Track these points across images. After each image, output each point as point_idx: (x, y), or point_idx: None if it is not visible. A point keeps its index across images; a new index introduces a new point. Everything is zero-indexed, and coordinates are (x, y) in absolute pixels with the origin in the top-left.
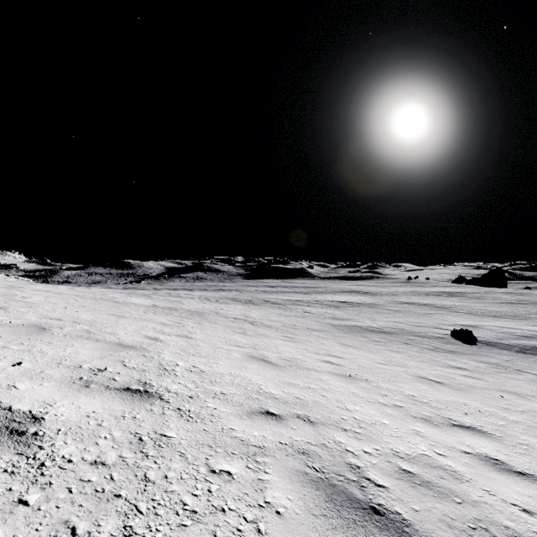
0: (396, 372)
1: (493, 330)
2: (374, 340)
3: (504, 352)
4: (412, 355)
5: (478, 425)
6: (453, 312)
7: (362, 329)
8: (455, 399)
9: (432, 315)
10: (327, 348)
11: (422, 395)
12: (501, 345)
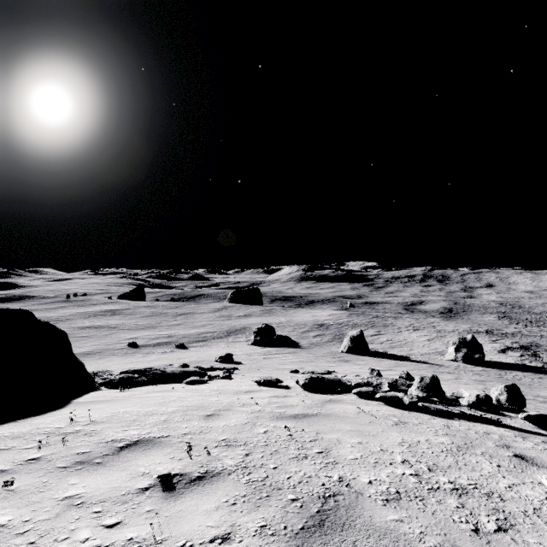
0: (125, 363)
1: (144, 338)
2: (99, 357)
3: (149, 348)
4: (121, 358)
5: (148, 363)
6: (122, 330)
7: (84, 354)
8: (142, 362)
9: (111, 335)
10: (93, 364)
11: (136, 364)
12: (148, 345)
